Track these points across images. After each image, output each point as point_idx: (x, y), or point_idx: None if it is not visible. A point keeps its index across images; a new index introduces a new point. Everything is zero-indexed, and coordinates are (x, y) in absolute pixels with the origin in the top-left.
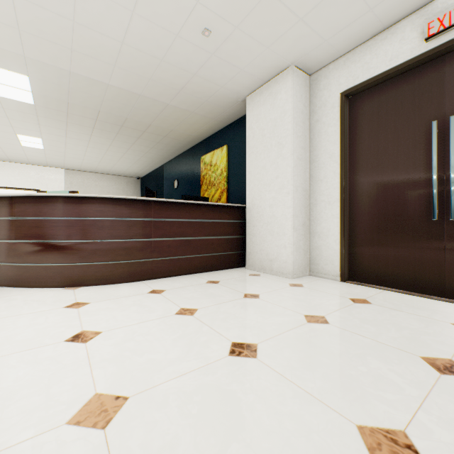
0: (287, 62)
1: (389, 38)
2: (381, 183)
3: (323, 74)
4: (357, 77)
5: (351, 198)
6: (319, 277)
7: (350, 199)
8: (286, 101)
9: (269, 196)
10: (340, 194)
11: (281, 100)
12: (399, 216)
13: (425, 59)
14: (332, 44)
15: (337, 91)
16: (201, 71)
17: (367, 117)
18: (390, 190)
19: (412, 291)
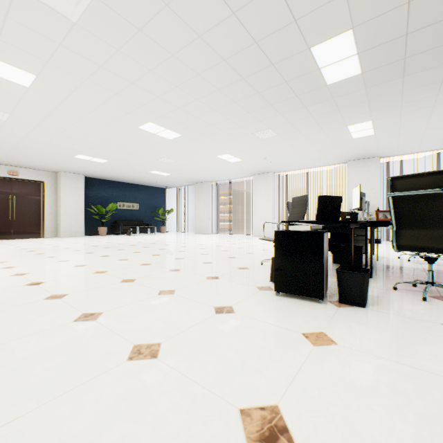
0: None
1: None
2: None
3: None
4: None
5: None
6: None
7: None
8: None
9: None
10: None
11: None
12: None
13: (9, 179)
14: None
15: None
16: None
17: None
18: None
19: (4, 239)
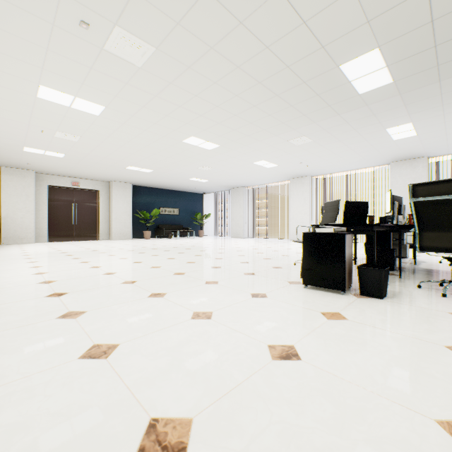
0: (35, 170)
1: (64, 179)
2: (60, 214)
3: (41, 175)
4: (54, 183)
5: (51, 217)
6: (40, 242)
7: (51, 218)
8: (32, 181)
9: (21, 214)
10: (48, 216)
11: (29, 180)
12: (65, 223)
13: (72, 189)
14: (51, 173)
15: (47, 184)
16: (6, 162)
17: (56, 195)
18: (63, 216)
19: (68, 241)
